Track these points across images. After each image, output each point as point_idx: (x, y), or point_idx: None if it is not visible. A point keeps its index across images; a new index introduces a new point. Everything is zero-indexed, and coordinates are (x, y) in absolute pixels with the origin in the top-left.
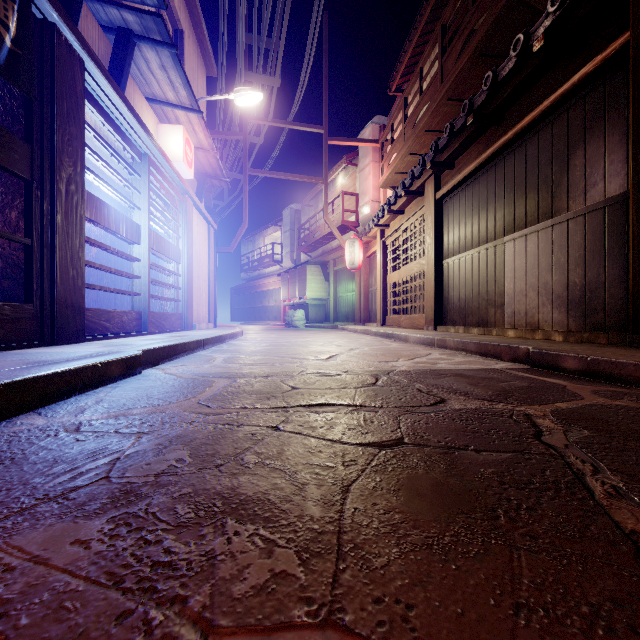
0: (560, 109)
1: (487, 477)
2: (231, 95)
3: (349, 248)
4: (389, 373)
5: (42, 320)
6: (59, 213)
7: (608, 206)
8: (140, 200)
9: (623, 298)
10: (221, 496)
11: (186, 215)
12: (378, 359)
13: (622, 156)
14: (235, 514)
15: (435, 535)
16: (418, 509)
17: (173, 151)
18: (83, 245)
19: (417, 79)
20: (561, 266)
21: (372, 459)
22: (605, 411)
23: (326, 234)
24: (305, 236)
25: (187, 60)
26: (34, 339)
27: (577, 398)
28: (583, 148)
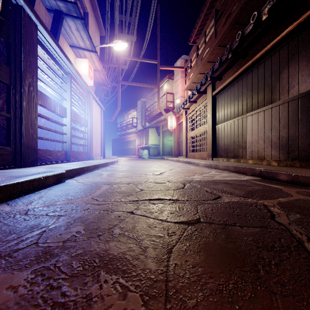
0: (275, 49)
1: (249, 243)
2: (112, 44)
3: (169, 120)
4: (190, 182)
5: (15, 155)
6: (24, 101)
7: (300, 97)
8: (66, 95)
9: (308, 144)
10: (99, 255)
11: (89, 103)
12: (184, 174)
13: (307, 72)
14: (106, 268)
15: (223, 283)
16: (212, 264)
17: (83, 71)
18: (37, 117)
19: (203, 36)
20: (276, 128)
21: (184, 231)
22: (305, 203)
23: (158, 113)
24: (148, 114)
25: (90, 27)
26: (11, 164)
27: (289, 195)
28: (287, 68)
